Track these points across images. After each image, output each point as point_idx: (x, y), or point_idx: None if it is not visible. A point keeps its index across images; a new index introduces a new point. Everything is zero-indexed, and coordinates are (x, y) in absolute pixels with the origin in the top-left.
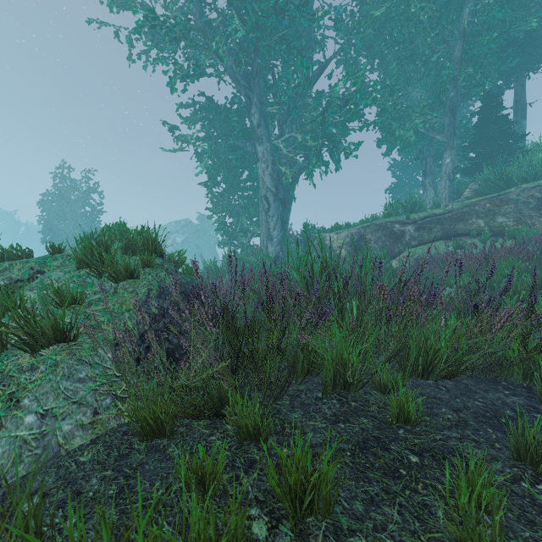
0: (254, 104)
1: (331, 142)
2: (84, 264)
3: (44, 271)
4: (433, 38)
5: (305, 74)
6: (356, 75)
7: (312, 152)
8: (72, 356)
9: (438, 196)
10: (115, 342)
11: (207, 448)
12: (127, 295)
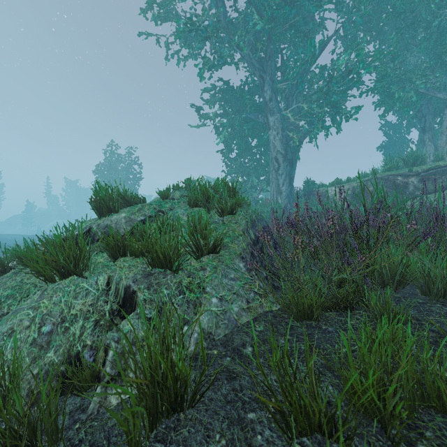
0: (267, 83)
1: (335, 108)
2: (201, 203)
3: (162, 210)
4: (436, 4)
5: (312, 52)
6: (357, 48)
7: (316, 118)
8: (222, 262)
9: (438, 150)
10: (241, 256)
11: (353, 328)
12: (233, 225)
